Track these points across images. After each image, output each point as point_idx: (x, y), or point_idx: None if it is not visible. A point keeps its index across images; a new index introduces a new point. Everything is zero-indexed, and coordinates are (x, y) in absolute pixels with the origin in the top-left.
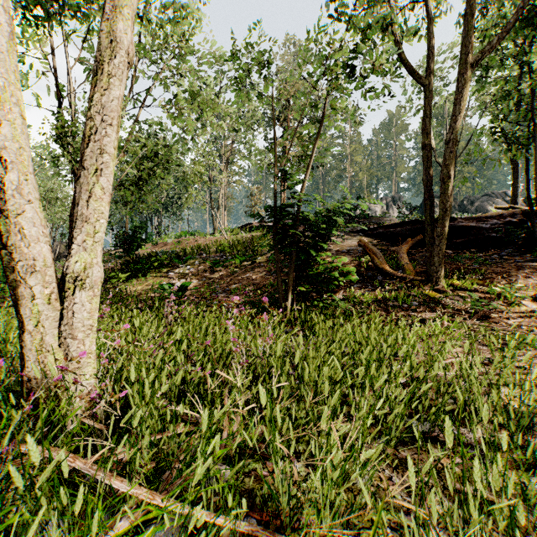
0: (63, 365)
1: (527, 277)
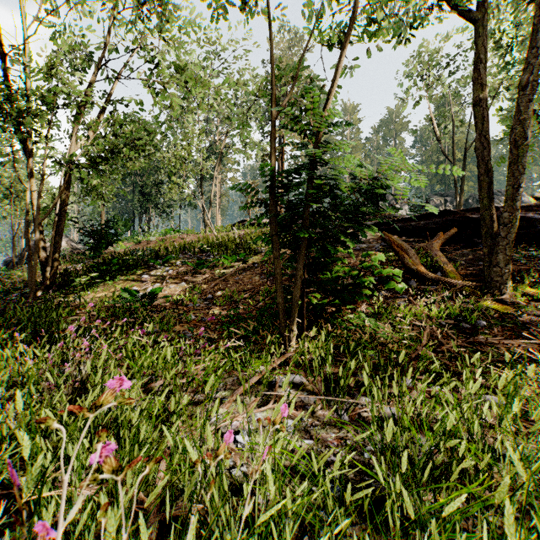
0: None
1: None
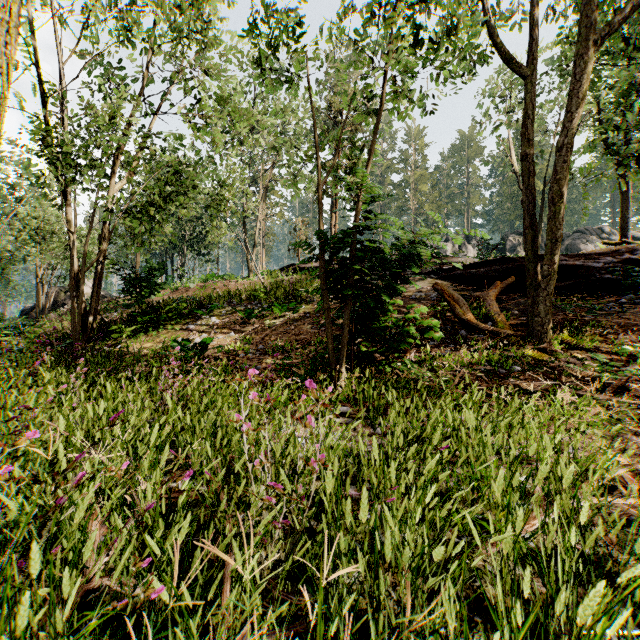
0: None
1: None
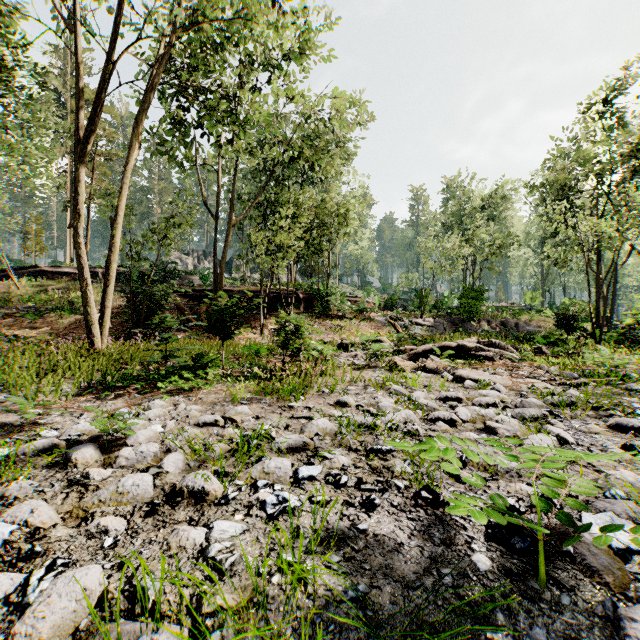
0: (102, 346)
1: (256, 324)
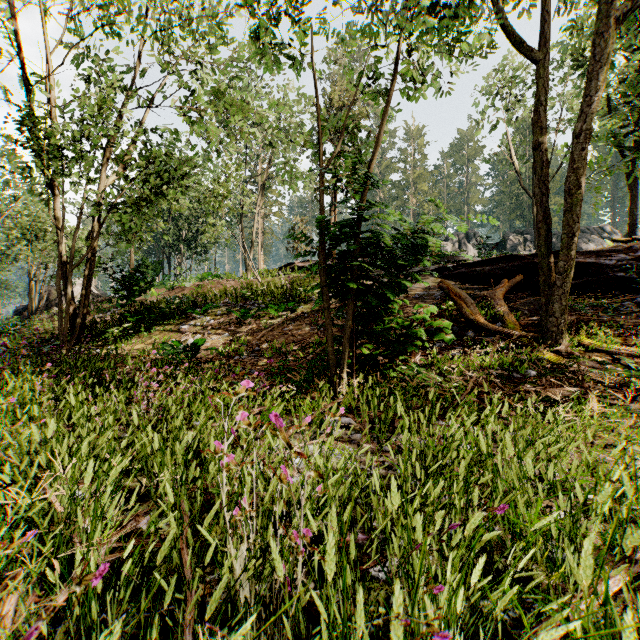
0: None
1: None
